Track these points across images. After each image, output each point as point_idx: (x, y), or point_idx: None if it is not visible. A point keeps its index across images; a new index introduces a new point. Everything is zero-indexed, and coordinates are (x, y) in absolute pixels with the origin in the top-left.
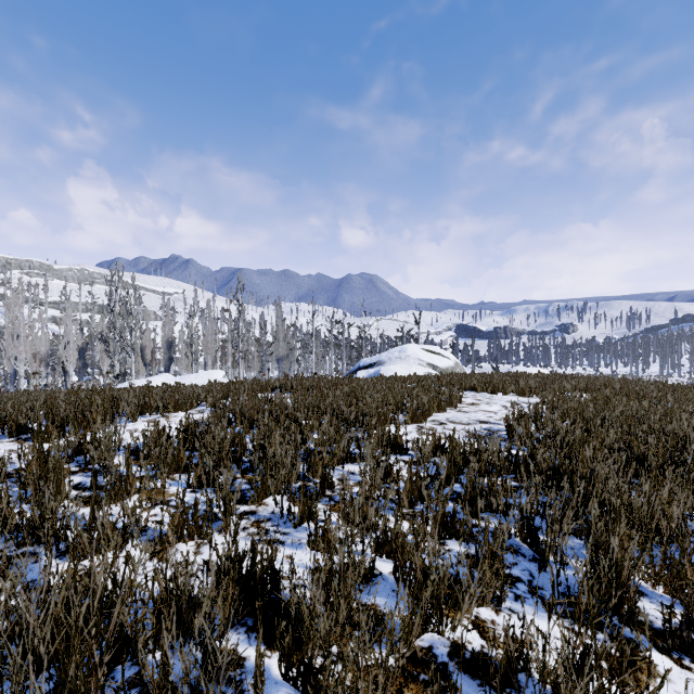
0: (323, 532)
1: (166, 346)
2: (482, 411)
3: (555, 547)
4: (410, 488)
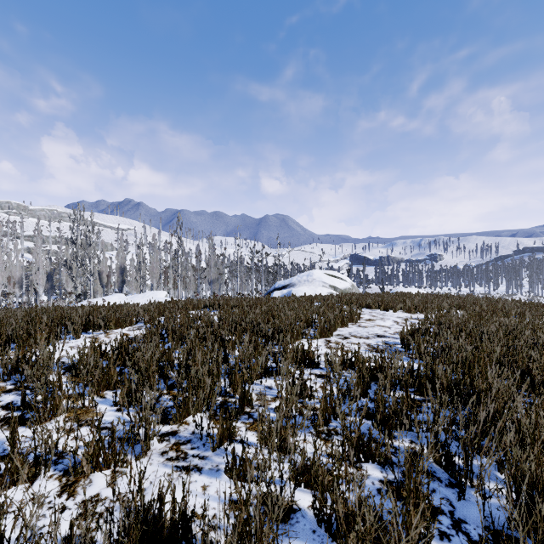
0: (241, 461)
1: (119, 271)
2: (378, 326)
3: (471, 472)
4: (324, 406)
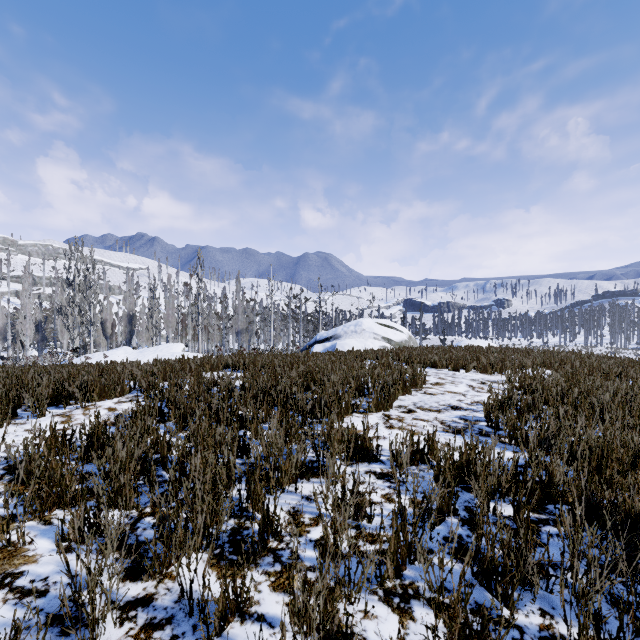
0: None
1: (127, 319)
2: (449, 393)
3: None
4: (396, 546)
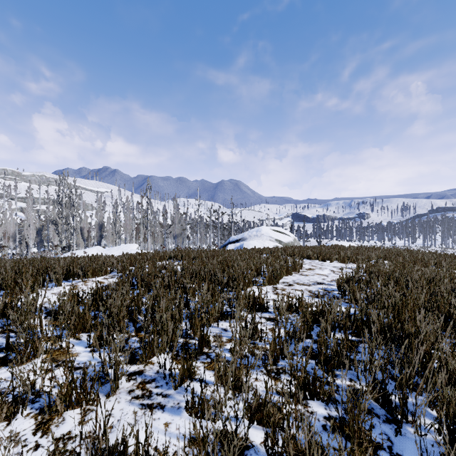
0: (199, 401)
1: (98, 227)
2: (317, 274)
3: (406, 409)
4: (273, 348)
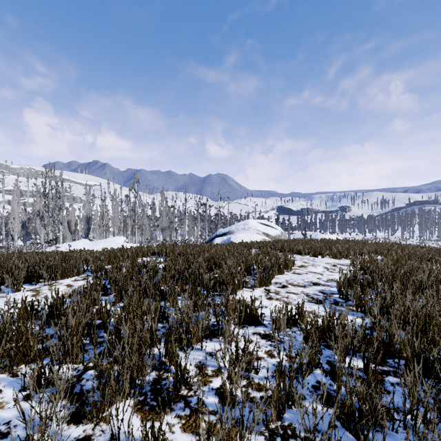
0: None
1: (85, 220)
2: (311, 273)
3: None
4: (277, 395)
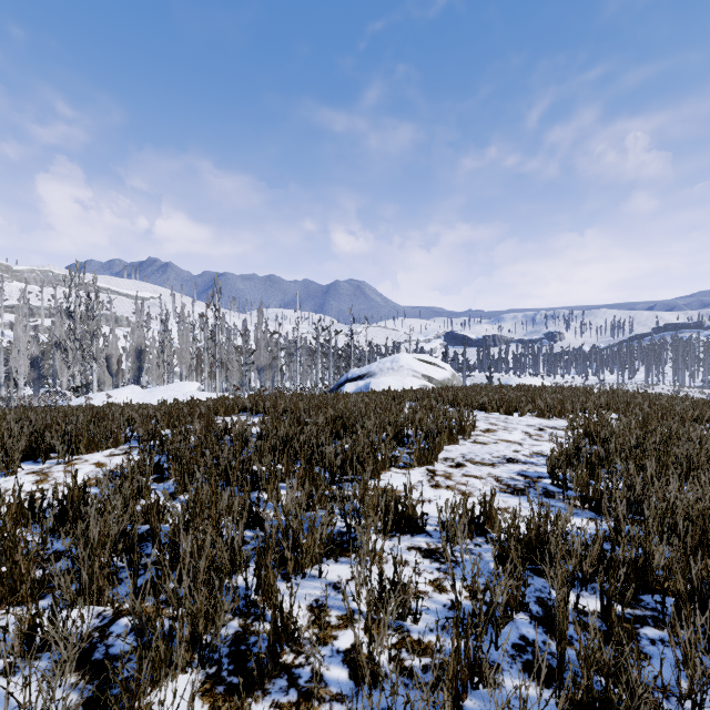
0: None
1: (135, 355)
2: (503, 441)
3: None
4: (453, 667)
